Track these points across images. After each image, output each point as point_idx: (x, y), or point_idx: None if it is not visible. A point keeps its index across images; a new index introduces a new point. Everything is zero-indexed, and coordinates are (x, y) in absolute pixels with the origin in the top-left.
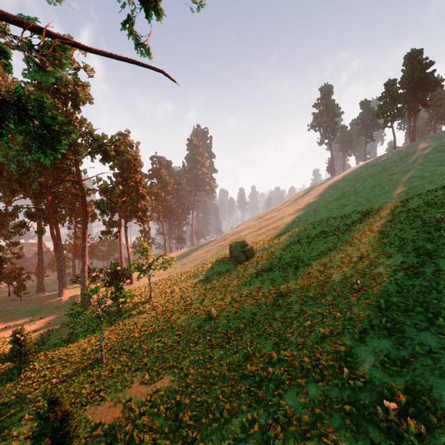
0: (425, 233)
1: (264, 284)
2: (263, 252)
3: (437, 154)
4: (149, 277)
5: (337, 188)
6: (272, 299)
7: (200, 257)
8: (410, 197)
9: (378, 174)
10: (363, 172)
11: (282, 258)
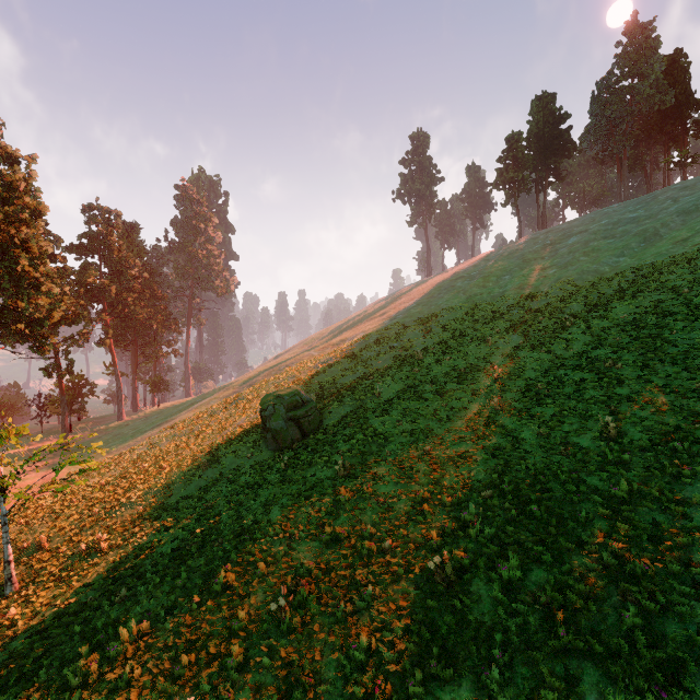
0: None
1: (361, 521)
2: (340, 417)
3: (604, 241)
4: (4, 520)
5: (455, 290)
6: (406, 606)
7: (194, 427)
8: (606, 303)
9: (518, 269)
10: (490, 265)
11: (390, 434)
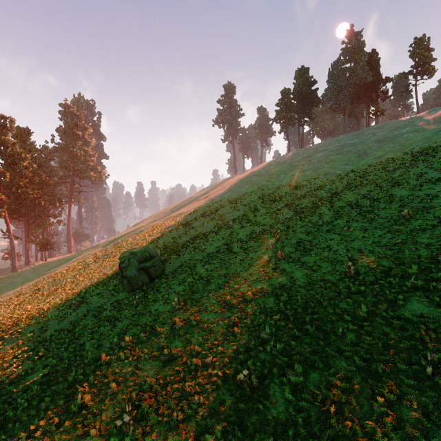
0: (402, 234)
1: (190, 342)
2: (177, 266)
3: (337, 156)
4: None
5: (252, 183)
6: (223, 410)
7: (70, 276)
8: (341, 192)
9: (289, 170)
10: (272, 168)
11: (211, 277)
